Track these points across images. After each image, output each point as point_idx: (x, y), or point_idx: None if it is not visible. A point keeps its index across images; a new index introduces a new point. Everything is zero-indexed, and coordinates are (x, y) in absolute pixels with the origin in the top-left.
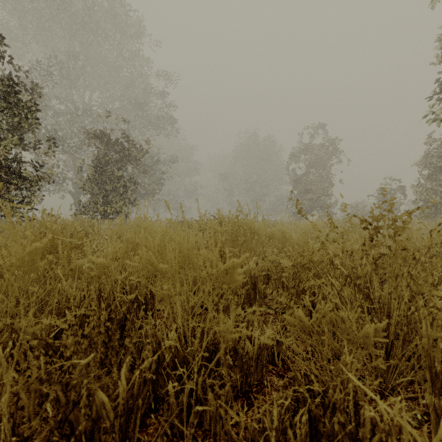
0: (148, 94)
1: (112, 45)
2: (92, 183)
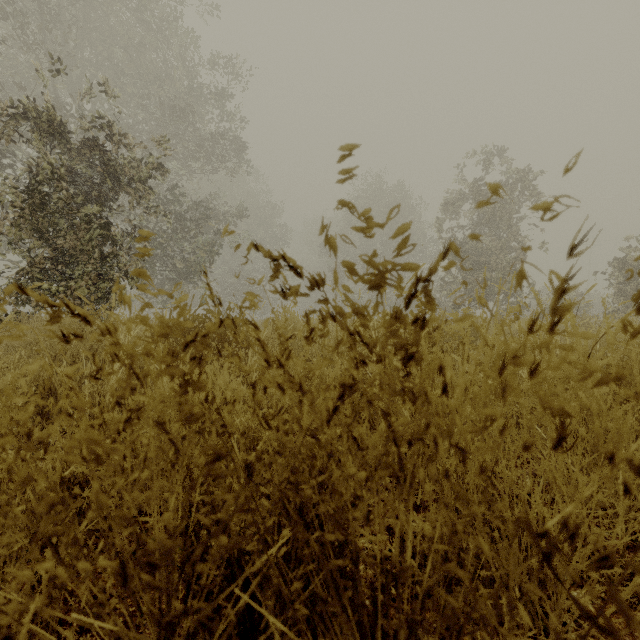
0: (197, 96)
1: (129, 3)
2: (30, 231)
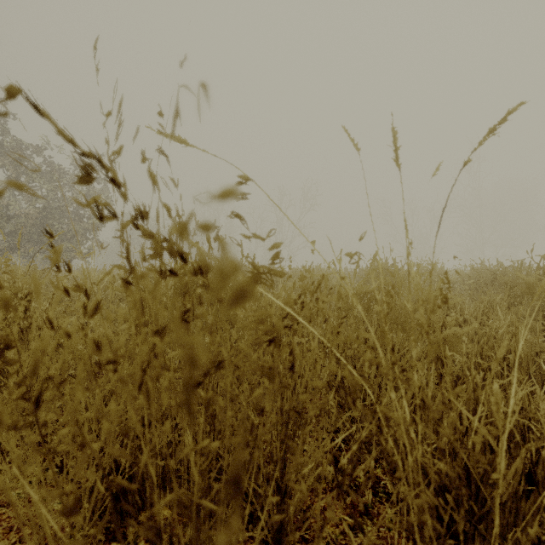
0: None
1: None
2: None
